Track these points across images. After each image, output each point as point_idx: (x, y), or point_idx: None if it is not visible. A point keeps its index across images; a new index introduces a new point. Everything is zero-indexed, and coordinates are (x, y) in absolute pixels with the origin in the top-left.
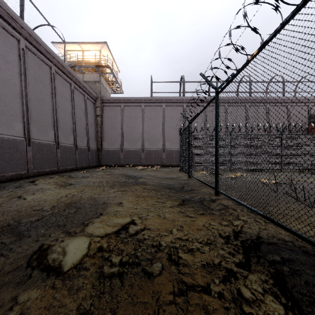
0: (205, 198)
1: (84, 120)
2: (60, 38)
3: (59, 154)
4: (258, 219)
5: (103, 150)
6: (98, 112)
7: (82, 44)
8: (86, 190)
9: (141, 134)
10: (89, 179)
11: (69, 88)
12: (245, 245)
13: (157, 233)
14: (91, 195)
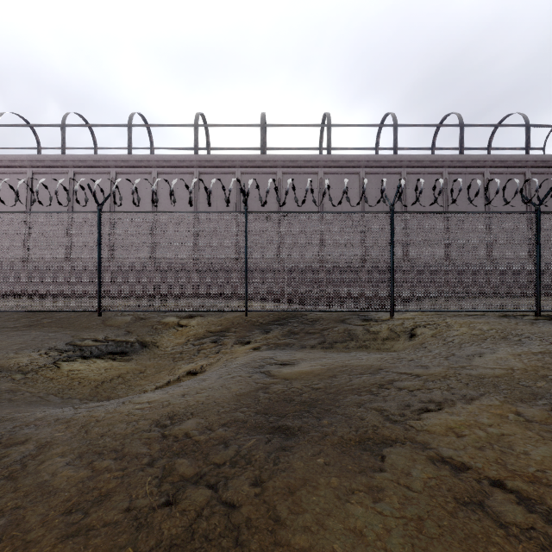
0: None
1: None
2: None
3: None
4: None
5: None
6: None
7: None
8: None
9: None
10: None
11: None
12: None
13: None
14: None
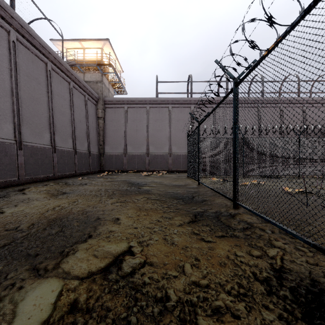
0: (222, 212)
1: (85, 123)
2: (57, 32)
3: (55, 159)
4: (299, 246)
5: (105, 154)
6: (99, 114)
7: (83, 41)
8: (79, 200)
9: (146, 137)
10: (86, 187)
11: (68, 87)
12: (301, 300)
13: (163, 273)
14: (84, 208)
